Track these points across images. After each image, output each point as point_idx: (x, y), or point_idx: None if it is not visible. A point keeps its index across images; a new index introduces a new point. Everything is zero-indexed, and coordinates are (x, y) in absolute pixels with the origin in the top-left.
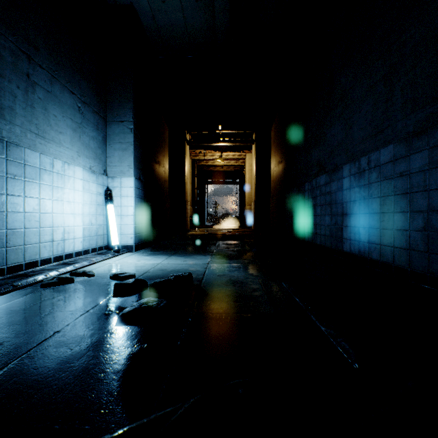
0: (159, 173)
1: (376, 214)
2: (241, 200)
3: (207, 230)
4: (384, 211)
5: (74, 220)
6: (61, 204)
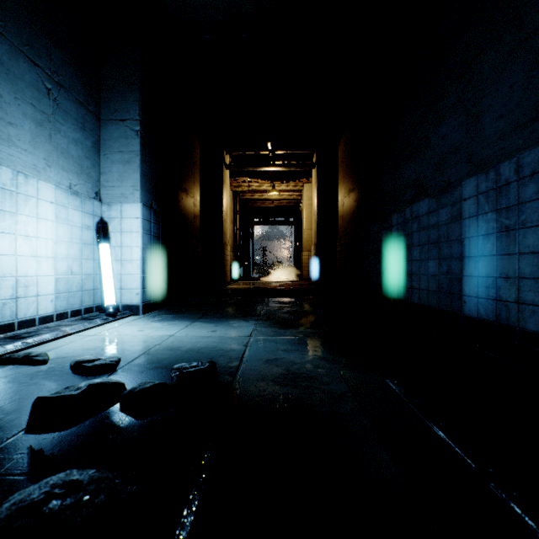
0: (187, 205)
1: (536, 254)
2: (296, 244)
3: (252, 283)
4: None
5: (37, 266)
6: (11, 240)
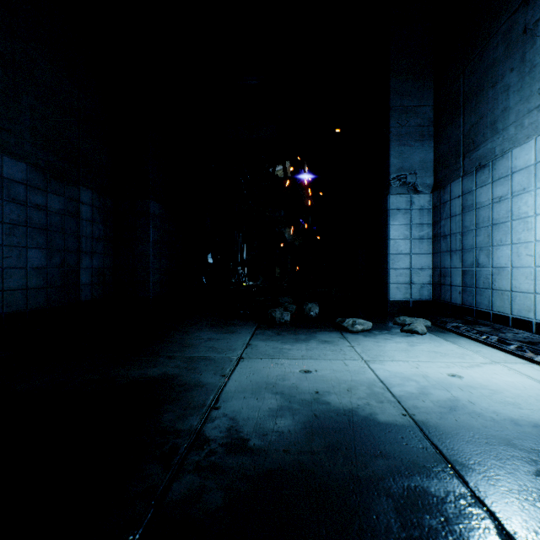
0: None
1: None
2: None
3: None
4: (12, 244)
5: None
6: None
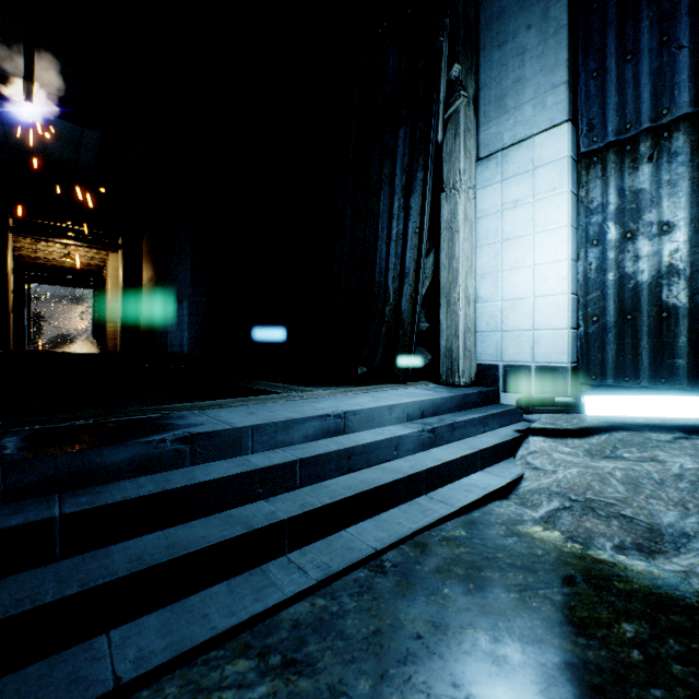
0: None
1: None
2: (99, 314)
3: None
4: None
5: None
6: None
